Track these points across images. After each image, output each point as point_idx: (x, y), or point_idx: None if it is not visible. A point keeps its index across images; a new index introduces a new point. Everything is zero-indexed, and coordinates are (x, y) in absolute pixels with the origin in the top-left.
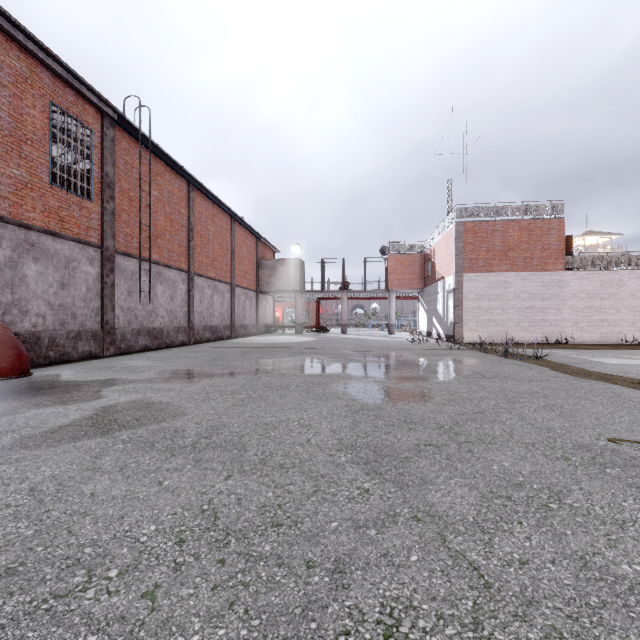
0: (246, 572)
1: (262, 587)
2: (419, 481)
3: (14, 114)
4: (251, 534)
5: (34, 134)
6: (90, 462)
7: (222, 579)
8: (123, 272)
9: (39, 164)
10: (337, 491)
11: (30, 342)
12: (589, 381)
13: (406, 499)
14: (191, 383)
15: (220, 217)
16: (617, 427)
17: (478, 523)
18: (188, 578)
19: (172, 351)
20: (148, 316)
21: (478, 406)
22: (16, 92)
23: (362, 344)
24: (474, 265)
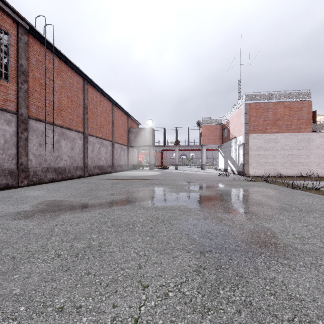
0: None
1: None
2: None
3: None
4: None
5: None
6: None
7: None
8: (35, 131)
9: None
10: None
11: None
12: None
13: None
14: (48, 219)
15: (105, 102)
16: None
17: None
18: None
19: (68, 182)
20: (55, 160)
21: None
22: None
23: (189, 177)
24: (256, 129)
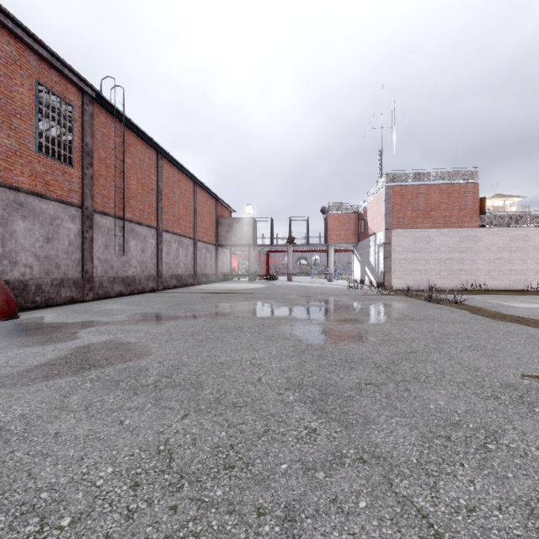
0: (197, 520)
1: (212, 538)
2: (362, 420)
3: (5, 91)
4: (204, 477)
5: (22, 109)
6: (59, 401)
7: (173, 529)
8: (101, 228)
9: (27, 135)
10: (286, 431)
11: (19, 289)
12: (505, 323)
13: (351, 439)
14: (157, 325)
15: (184, 182)
16: (537, 366)
17: (422, 465)
18: (139, 527)
19: (143, 296)
20: (122, 266)
21: (410, 346)
22: (6, 72)
23: (306, 290)
24: (401, 223)
